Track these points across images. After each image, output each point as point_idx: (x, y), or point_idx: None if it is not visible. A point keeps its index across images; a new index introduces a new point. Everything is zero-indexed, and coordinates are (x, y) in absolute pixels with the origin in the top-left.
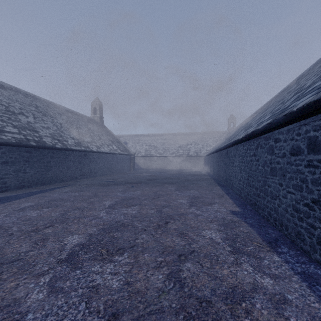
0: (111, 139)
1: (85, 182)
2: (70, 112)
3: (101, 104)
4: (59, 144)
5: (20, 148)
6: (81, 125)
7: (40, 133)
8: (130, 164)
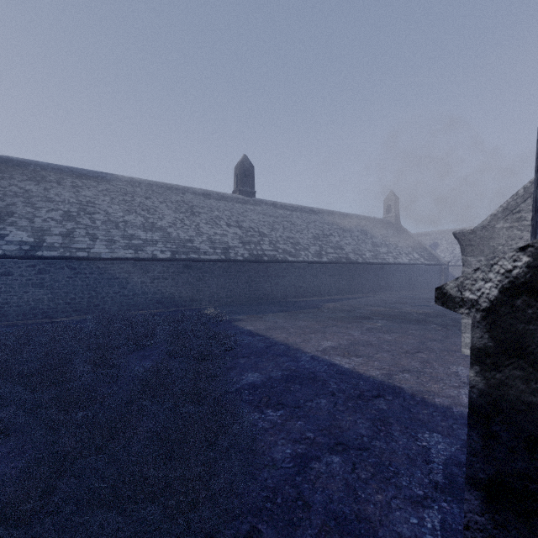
0: (411, 244)
1: (383, 295)
2: (362, 218)
3: (397, 199)
4: (360, 259)
5: (337, 264)
6: (374, 233)
7: (345, 250)
8: (439, 278)
